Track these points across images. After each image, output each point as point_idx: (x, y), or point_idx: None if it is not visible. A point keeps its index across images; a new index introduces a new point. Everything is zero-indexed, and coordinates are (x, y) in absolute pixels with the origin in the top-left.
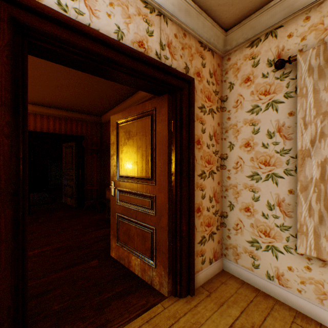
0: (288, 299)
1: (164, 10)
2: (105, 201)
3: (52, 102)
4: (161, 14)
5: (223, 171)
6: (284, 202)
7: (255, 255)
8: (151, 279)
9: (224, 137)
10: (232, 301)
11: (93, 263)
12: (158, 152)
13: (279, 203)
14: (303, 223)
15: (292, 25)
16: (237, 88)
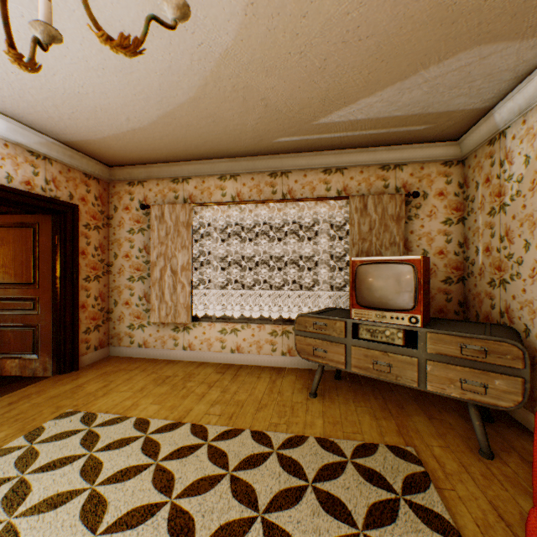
0: (150, 354)
1: (50, 157)
2: None
3: None
4: (47, 158)
5: (110, 276)
6: (148, 294)
7: (133, 335)
8: (34, 371)
9: (111, 248)
10: (111, 365)
11: None
12: (42, 260)
13: (145, 295)
14: (154, 304)
15: (152, 185)
16: (121, 212)
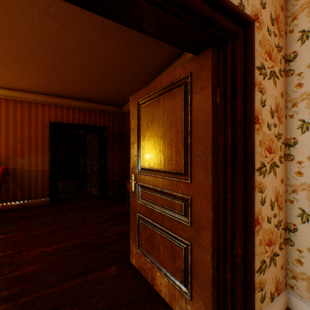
0: None
1: None
2: (126, 191)
3: (76, 93)
4: None
5: (287, 163)
6: None
7: None
8: None
9: (289, 113)
10: None
11: (110, 271)
12: (194, 135)
13: None
14: None
15: None
16: None
